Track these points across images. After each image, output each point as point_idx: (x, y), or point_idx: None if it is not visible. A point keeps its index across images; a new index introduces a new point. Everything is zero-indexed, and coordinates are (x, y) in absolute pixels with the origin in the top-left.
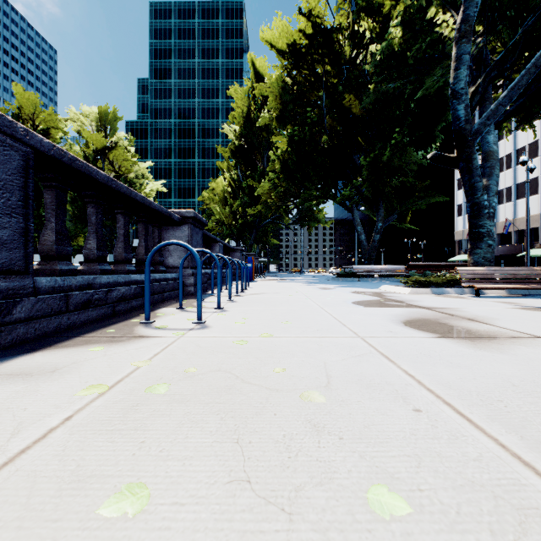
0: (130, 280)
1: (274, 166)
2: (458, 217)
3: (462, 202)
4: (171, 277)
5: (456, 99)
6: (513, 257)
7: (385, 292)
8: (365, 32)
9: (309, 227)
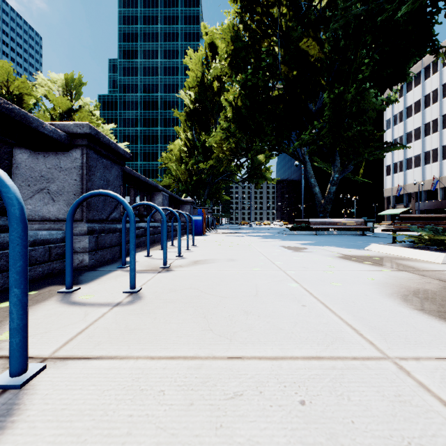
0: None
1: (226, 117)
2: (387, 176)
3: (391, 163)
4: (31, 239)
5: None
6: (443, 211)
7: (396, 258)
8: None
9: (257, 184)
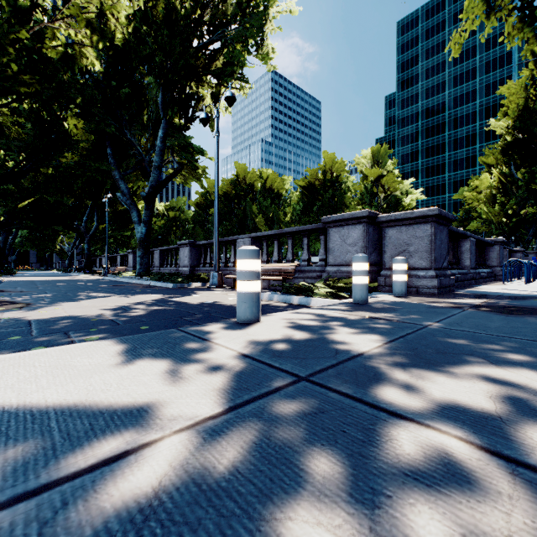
0: (483, 271)
1: None
2: None
3: None
4: (490, 271)
5: None
6: None
7: None
8: None
9: None
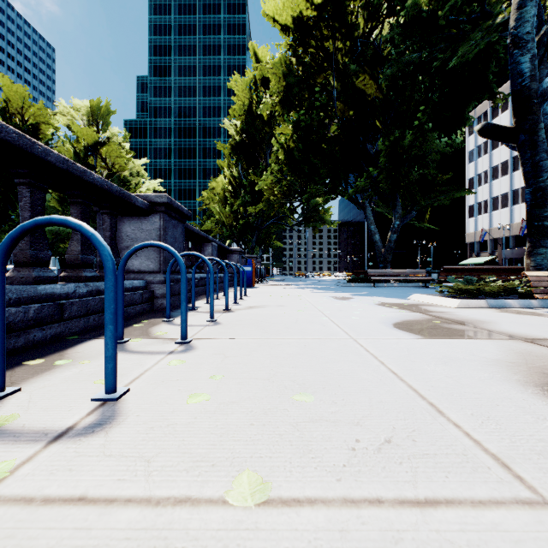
0: (34, 294)
1: (277, 158)
2: (470, 219)
3: (474, 203)
4: (130, 286)
5: (519, 48)
6: None
7: (423, 305)
8: (382, 2)
9: (315, 229)
